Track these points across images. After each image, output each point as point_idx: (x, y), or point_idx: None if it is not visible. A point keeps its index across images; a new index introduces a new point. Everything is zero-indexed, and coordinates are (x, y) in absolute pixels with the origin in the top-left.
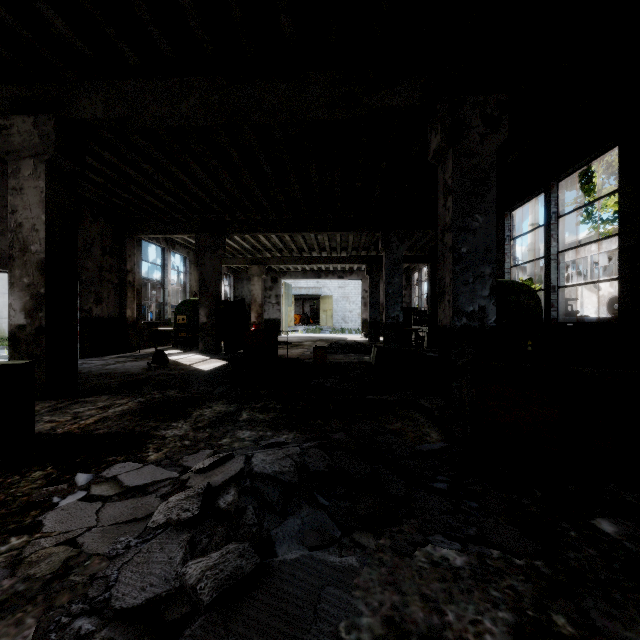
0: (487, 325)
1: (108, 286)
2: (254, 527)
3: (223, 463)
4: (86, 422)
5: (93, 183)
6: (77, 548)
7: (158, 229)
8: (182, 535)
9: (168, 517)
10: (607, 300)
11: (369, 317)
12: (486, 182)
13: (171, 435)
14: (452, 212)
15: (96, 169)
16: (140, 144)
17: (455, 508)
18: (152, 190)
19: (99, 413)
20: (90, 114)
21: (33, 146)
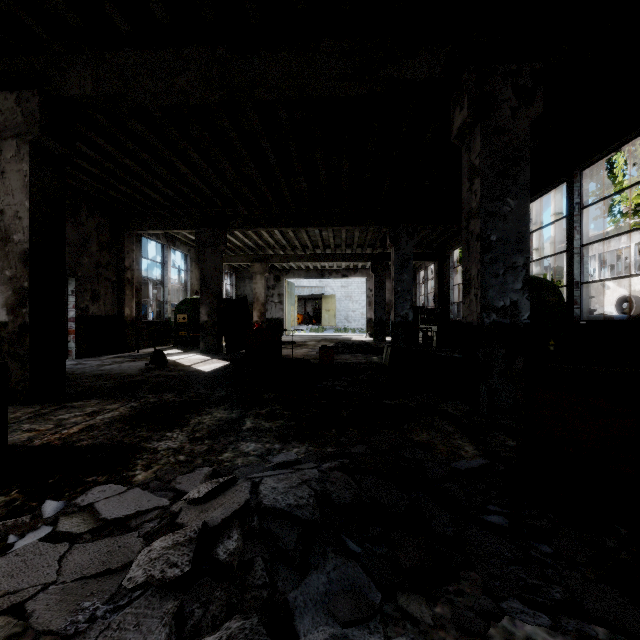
0: (520, 322)
1: (105, 283)
2: (265, 589)
3: (223, 490)
4: (69, 431)
5: (88, 174)
6: (23, 621)
7: (157, 224)
8: (166, 603)
9: (149, 574)
10: (616, 299)
11: (375, 316)
12: (518, 162)
13: (164, 448)
14: (480, 195)
15: (91, 159)
16: (136, 130)
17: (524, 554)
18: (150, 182)
19: (85, 420)
20: (78, 90)
21: (16, 125)
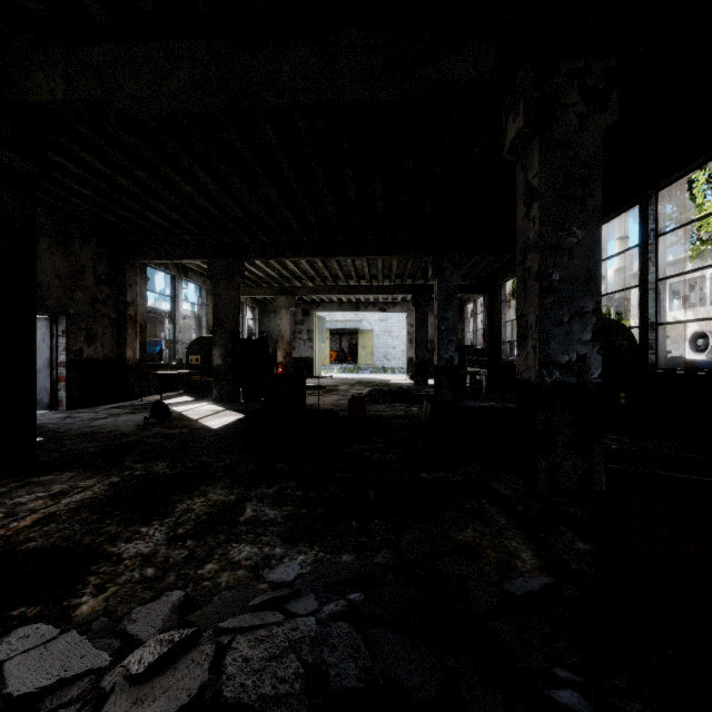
0: (589, 381)
1: (103, 321)
2: None
3: (178, 655)
4: (19, 524)
5: (79, 196)
6: None
7: (164, 253)
8: None
9: None
10: (689, 335)
11: (416, 356)
12: (587, 182)
13: (131, 554)
14: (539, 224)
15: (80, 178)
16: (130, 144)
17: None
18: (153, 205)
19: (46, 506)
20: (47, 95)
21: None
